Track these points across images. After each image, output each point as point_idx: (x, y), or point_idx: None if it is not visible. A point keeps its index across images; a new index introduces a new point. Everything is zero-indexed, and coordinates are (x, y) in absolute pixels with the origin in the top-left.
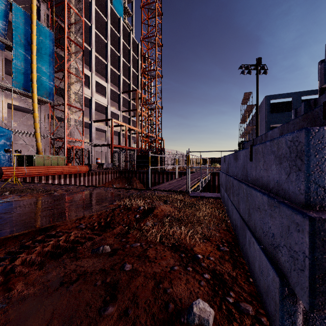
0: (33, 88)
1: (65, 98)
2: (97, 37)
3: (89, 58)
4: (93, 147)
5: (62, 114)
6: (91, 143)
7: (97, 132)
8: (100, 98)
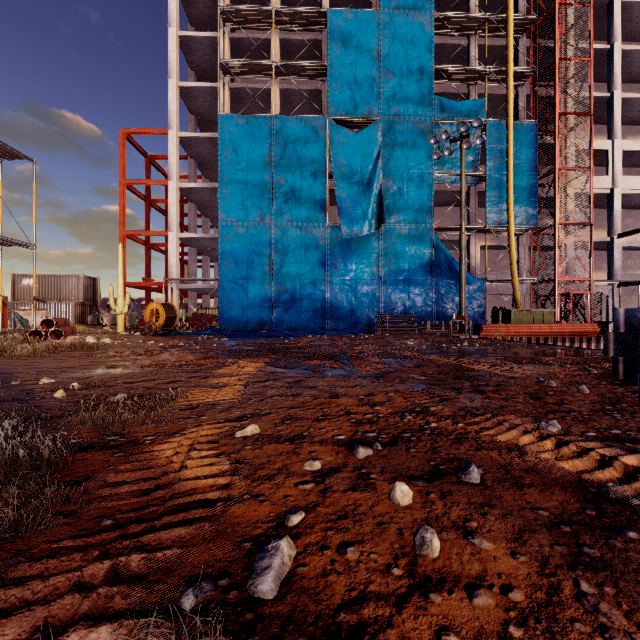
0: (509, 218)
1: (556, 215)
2: (628, 56)
3: (607, 113)
4: (616, 289)
5: (550, 240)
6: (610, 281)
7: (630, 253)
8: (635, 181)
